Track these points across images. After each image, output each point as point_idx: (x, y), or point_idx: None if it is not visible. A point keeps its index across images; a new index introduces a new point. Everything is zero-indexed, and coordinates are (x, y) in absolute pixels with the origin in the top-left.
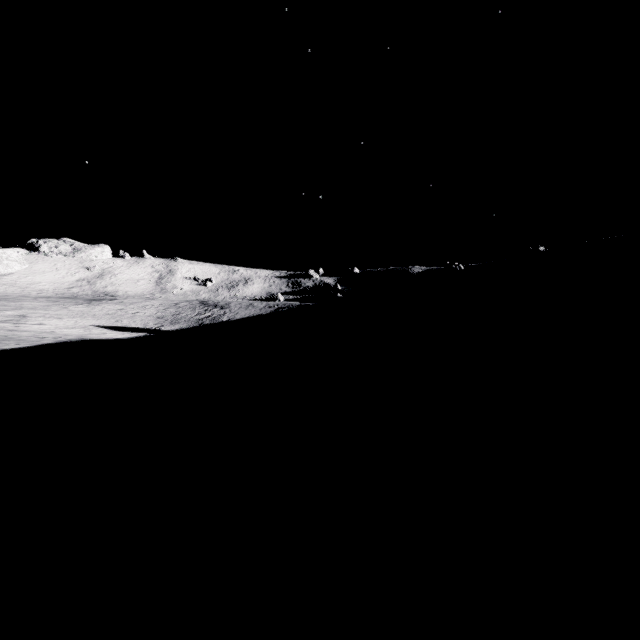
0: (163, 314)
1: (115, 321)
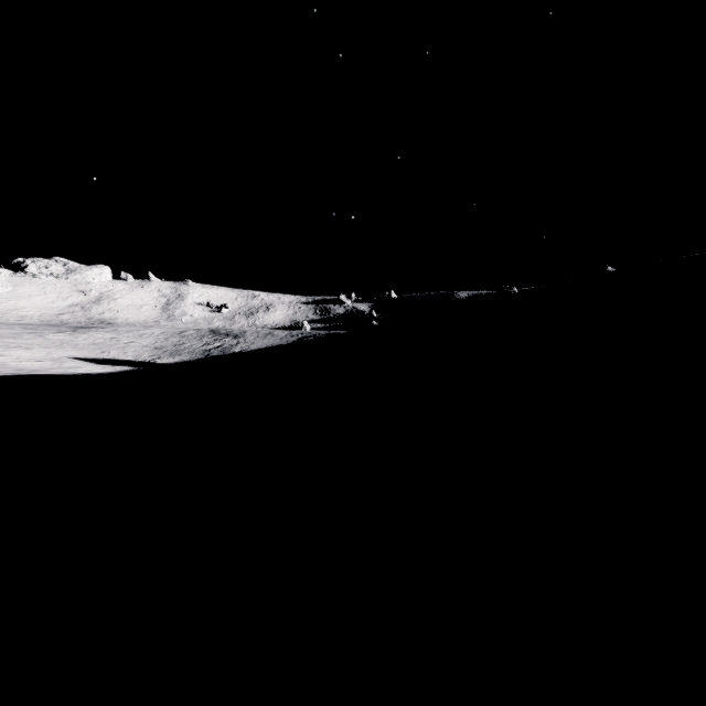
0: (163, 344)
1: (100, 352)
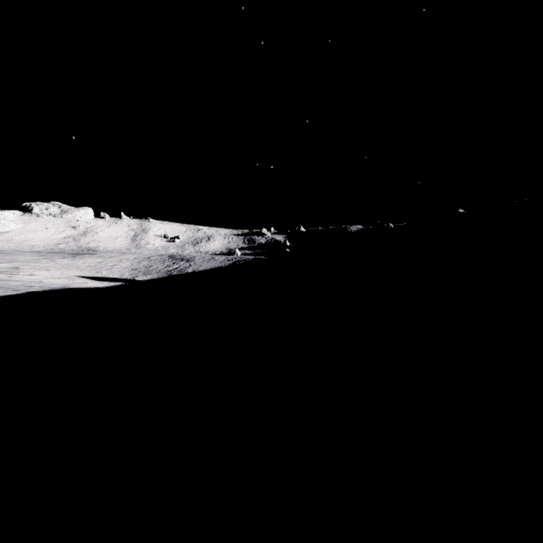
0: (137, 266)
1: (96, 272)
